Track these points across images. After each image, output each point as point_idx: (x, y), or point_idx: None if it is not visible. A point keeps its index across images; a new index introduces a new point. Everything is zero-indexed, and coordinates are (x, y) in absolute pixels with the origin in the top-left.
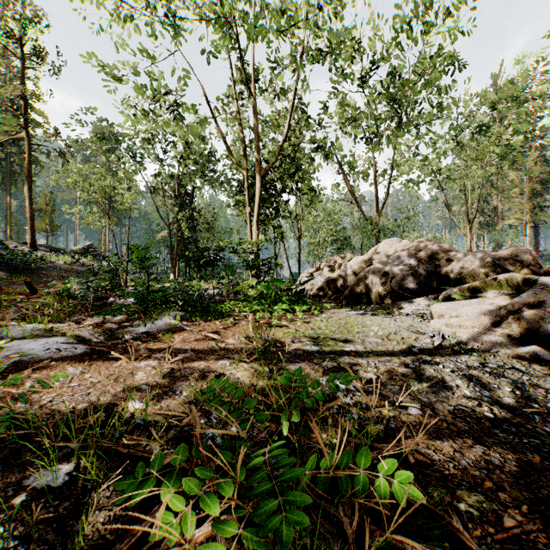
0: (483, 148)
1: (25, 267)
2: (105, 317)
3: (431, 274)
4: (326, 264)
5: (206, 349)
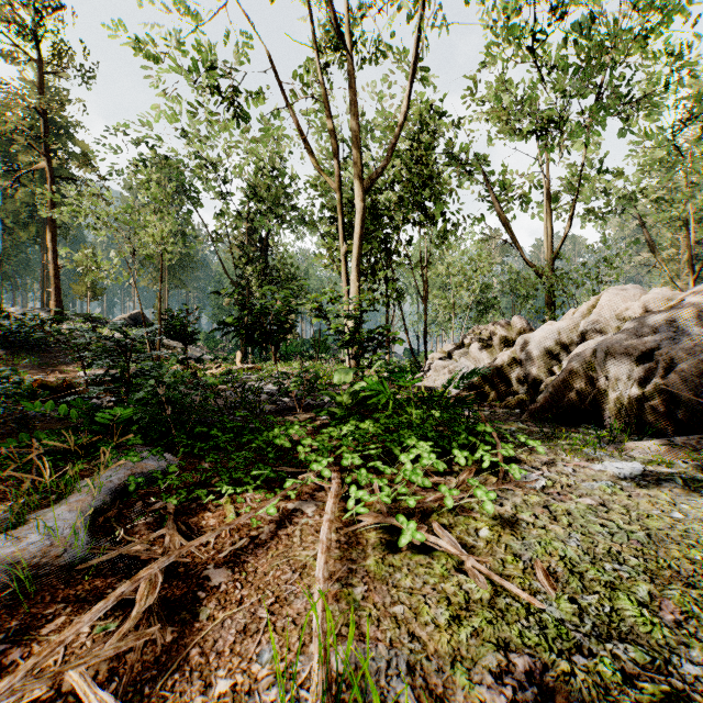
0: None
1: (34, 343)
2: None
3: None
4: (474, 337)
5: None
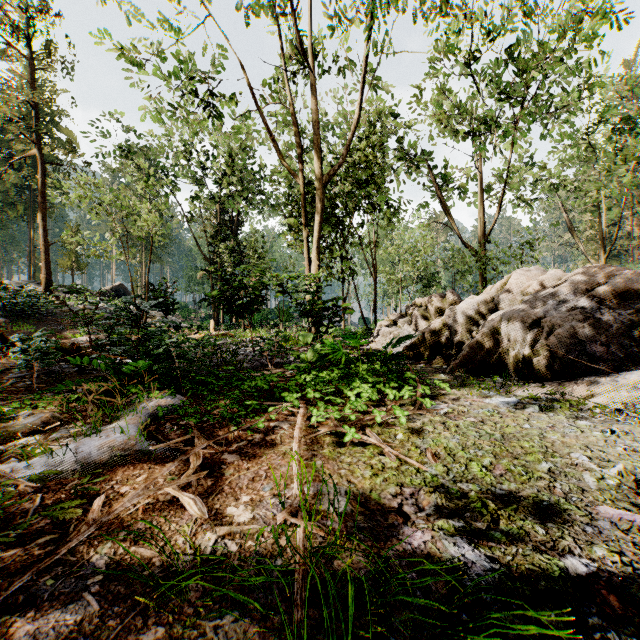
0: (633, 145)
1: (30, 312)
2: (15, 414)
3: (630, 326)
4: (415, 307)
5: (153, 567)
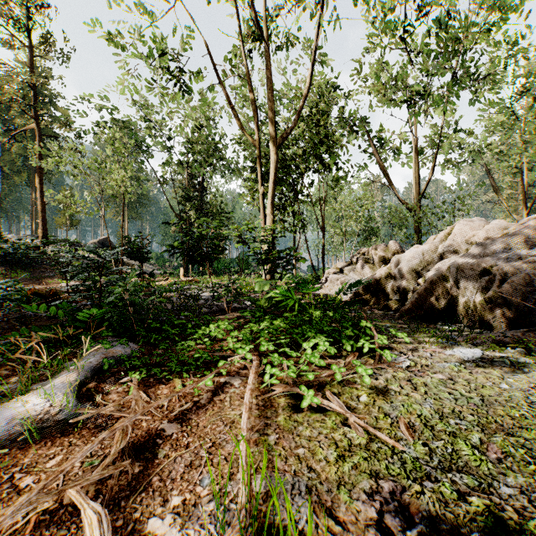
0: None
1: (27, 261)
2: None
3: None
4: (359, 256)
5: None
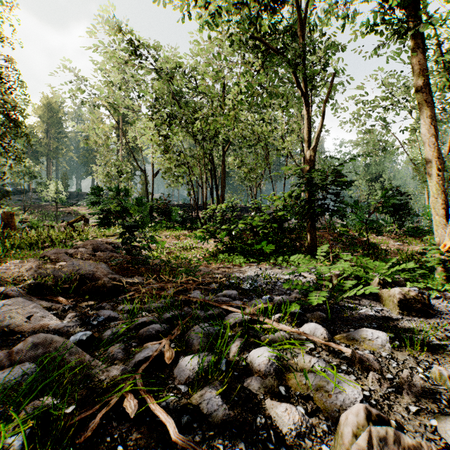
0: None
1: None
2: None
3: None
4: None
5: None
